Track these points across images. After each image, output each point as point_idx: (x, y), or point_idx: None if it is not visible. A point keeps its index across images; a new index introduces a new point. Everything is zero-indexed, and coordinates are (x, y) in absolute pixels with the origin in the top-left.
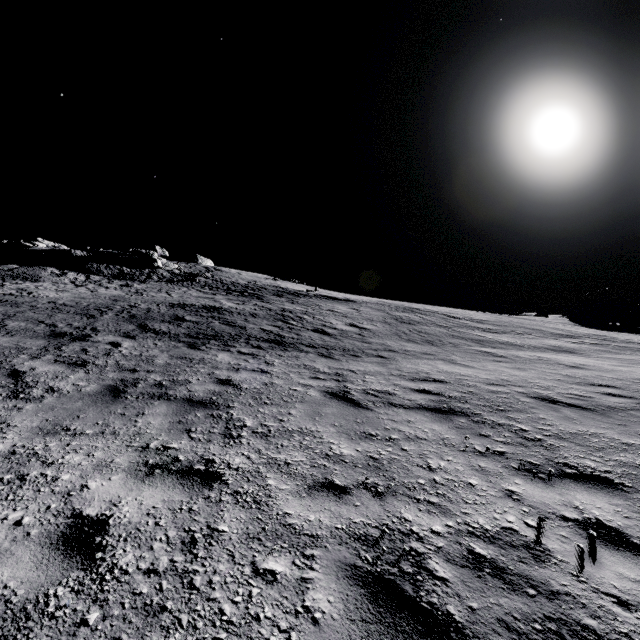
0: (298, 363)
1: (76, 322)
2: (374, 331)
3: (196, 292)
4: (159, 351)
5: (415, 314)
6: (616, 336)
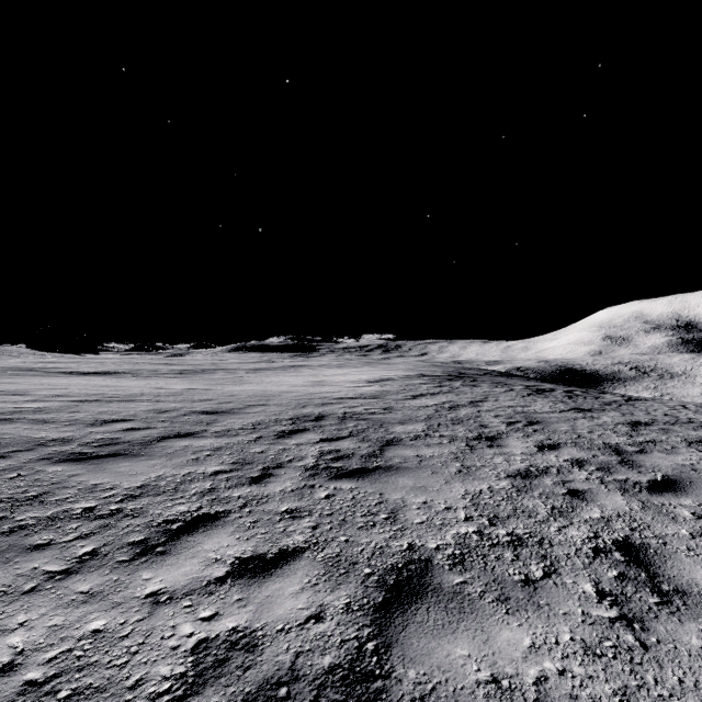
0: None
1: None
2: None
3: None
4: None
5: None
6: (66, 356)
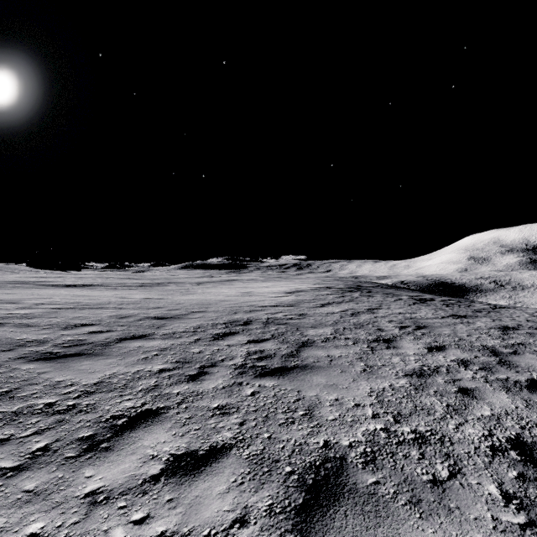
0: None
1: None
2: None
3: None
4: None
5: None
6: (56, 272)
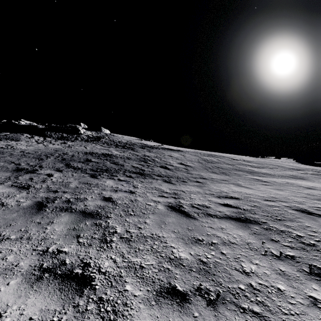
0: (152, 186)
1: (32, 162)
2: (193, 167)
3: (99, 146)
4: (73, 179)
5: (214, 157)
6: None
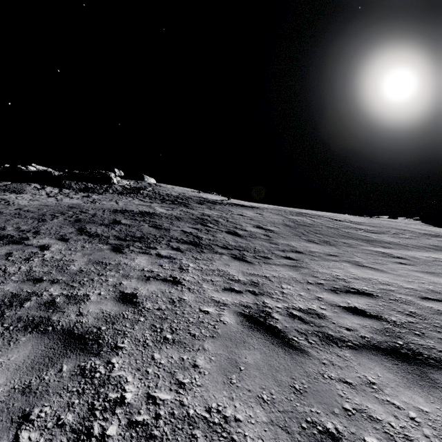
0: (212, 268)
1: (25, 225)
2: (277, 232)
3: (138, 201)
4: (81, 254)
5: (306, 217)
6: None
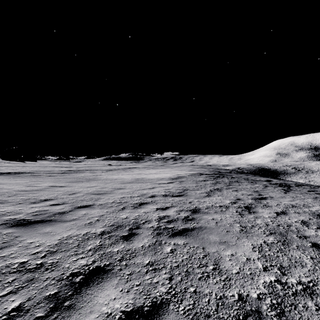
0: None
1: None
2: None
3: None
4: None
5: None
6: (15, 162)
